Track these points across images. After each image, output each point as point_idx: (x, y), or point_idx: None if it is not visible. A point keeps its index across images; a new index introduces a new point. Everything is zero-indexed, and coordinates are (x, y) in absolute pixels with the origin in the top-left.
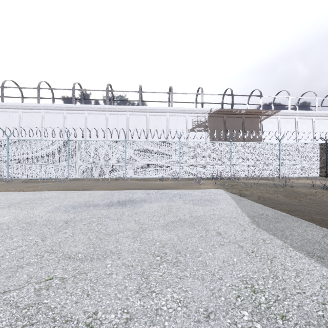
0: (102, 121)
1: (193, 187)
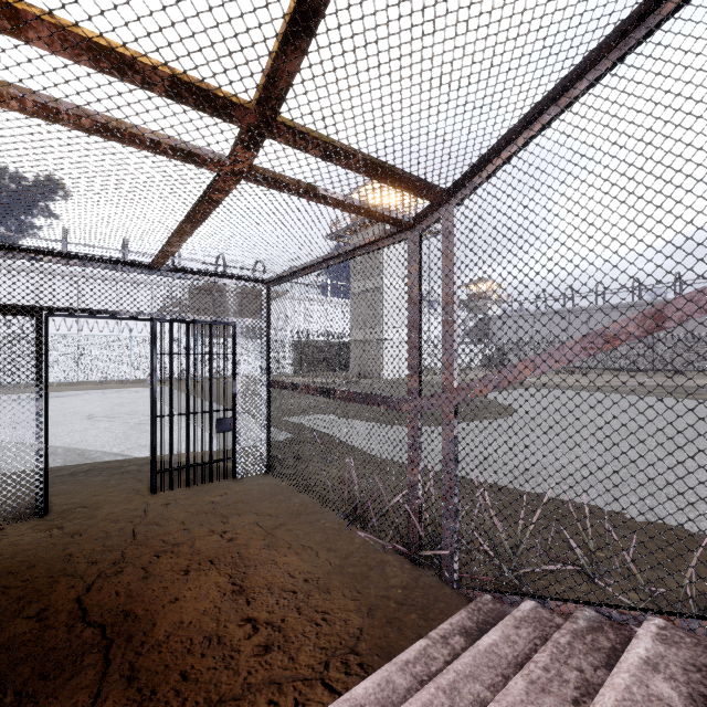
0: None
1: (139, 387)
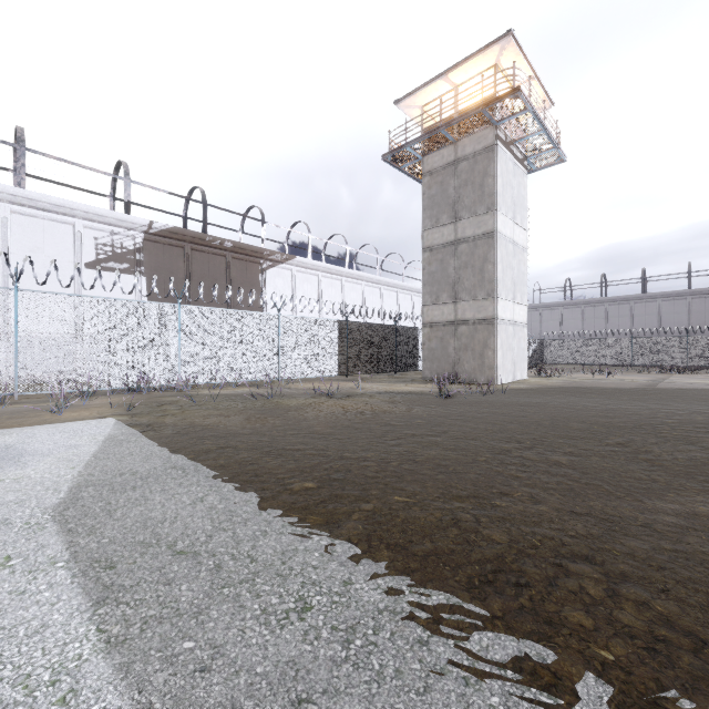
0: None
1: (27, 422)
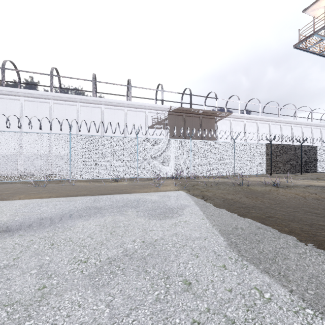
0: (45, 110)
1: (151, 190)
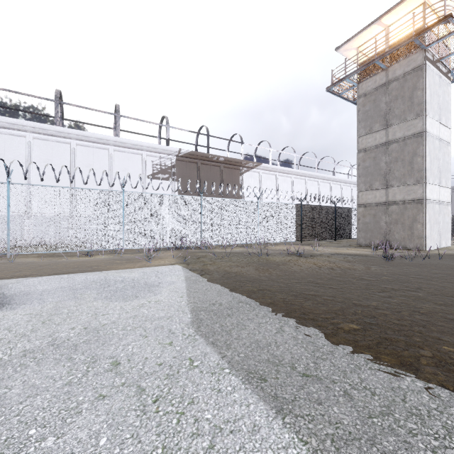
0: None
1: (136, 265)
